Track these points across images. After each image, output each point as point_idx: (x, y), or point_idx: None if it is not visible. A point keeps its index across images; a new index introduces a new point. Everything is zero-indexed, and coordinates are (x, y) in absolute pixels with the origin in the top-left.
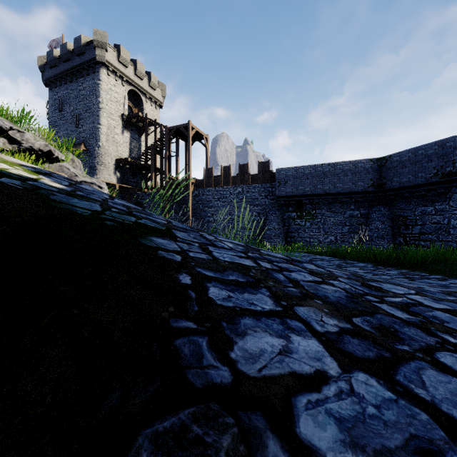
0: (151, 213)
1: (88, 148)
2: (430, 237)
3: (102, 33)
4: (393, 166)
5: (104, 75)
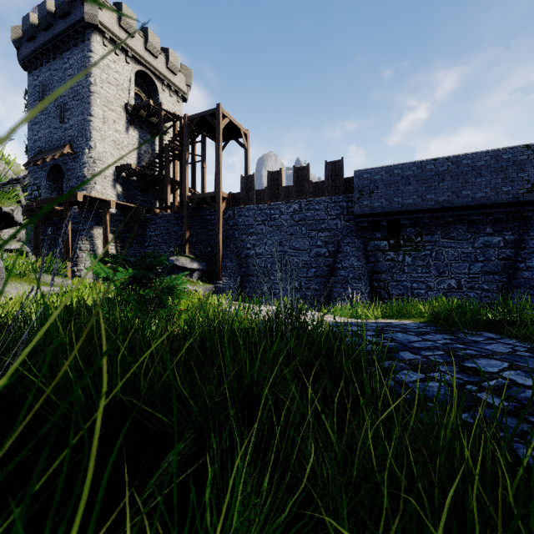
0: None
1: (76, 151)
2: None
3: None
4: None
5: (98, 44)
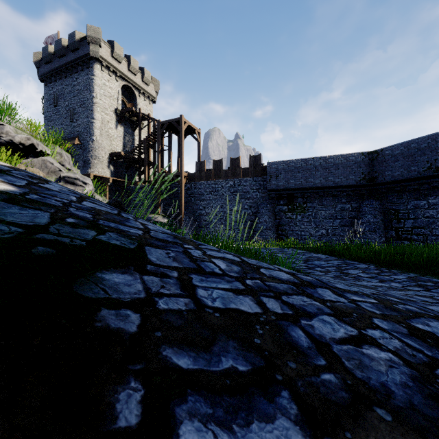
0: (128, 217)
1: (83, 142)
2: (423, 231)
3: (96, 29)
4: (385, 159)
5: (98, 70)
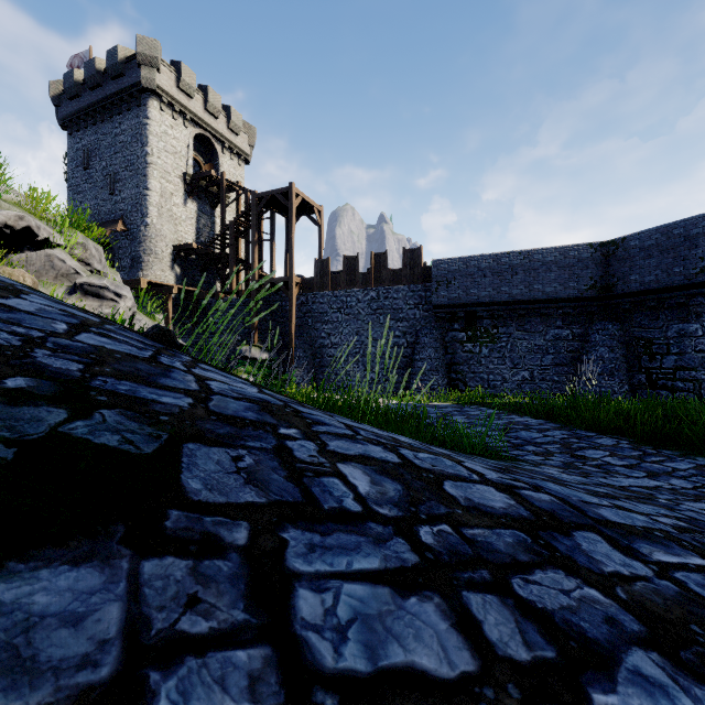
0: (171, 365)
1: (130, 228)
2: (693, 374)
3: (151, 42)
4: (629, 255)
5: (155, 110)
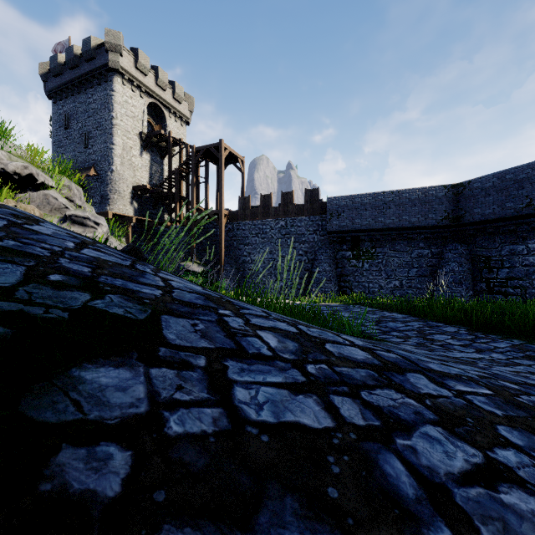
0: (144, 270)
1: (100, 173)
2: (520, 283)
3: (116, 33)
4: (473, 194)
5: (118, 84)
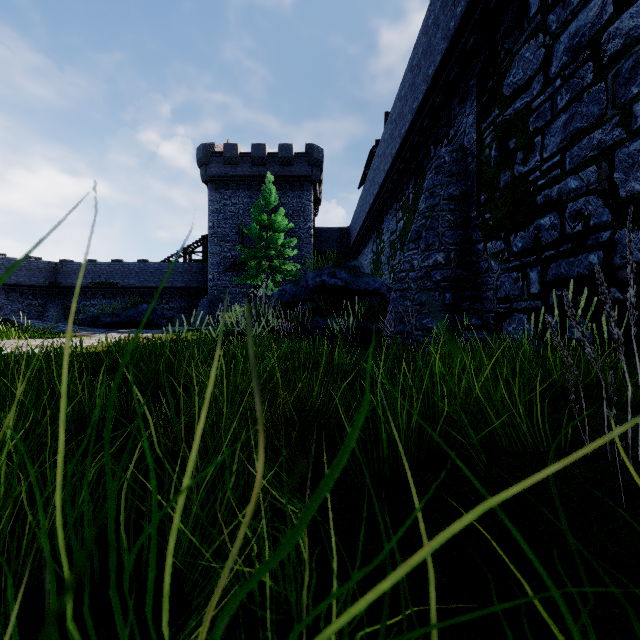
0: None
1: None
2: None
3: None
4: (66, 271)
5: None
